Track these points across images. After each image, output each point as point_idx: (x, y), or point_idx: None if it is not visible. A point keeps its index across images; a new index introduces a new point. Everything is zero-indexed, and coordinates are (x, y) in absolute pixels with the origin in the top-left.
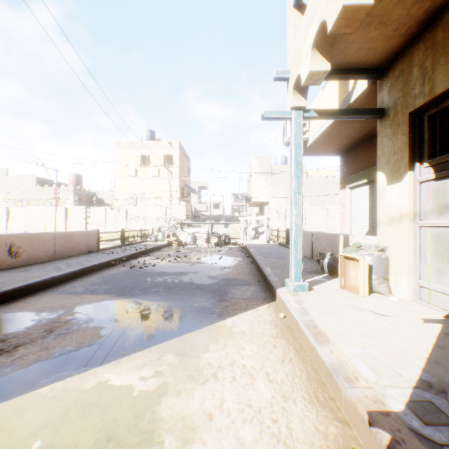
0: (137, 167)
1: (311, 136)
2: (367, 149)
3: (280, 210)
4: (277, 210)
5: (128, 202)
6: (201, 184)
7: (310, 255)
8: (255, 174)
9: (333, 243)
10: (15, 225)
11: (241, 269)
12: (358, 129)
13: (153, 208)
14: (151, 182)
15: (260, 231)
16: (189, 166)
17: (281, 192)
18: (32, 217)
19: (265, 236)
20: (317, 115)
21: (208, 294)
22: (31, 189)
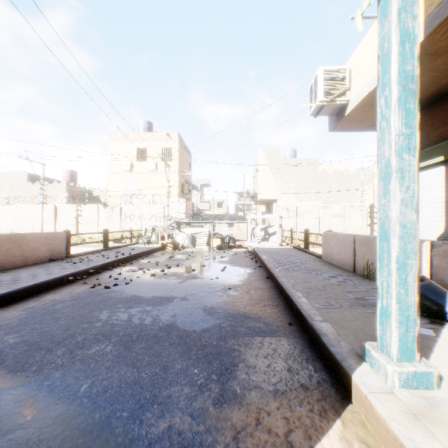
0: (133, 161)
1: (355, 96)
2: (441, 111)
3: (291, 207)
4: (287, 207)
5: (123, 199)
6: (204, 182)
7: (350, 267)
8: (262, 168)
9: None
10: (1, 225)
11: (254, 290)
12: (438, 74)
13: (149, 205)
14: (148, 177)
15: (270, 232)
16: (190, 161)
17: (291, 188)
18: (19, 215)
19: (277, 238)
20: None
21: (197, 367)
22: (21, 186)
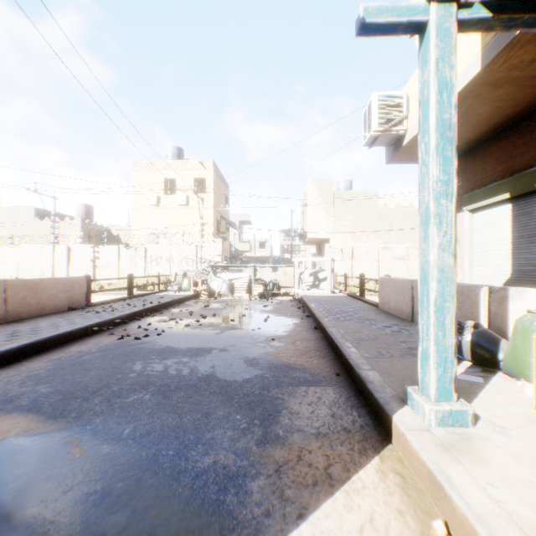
0: (160, 194)
1: (413, 125)
2: (507, 143)
3: (346, 249)
4: (341, 249)
5: (149, 239)
6: (243, 218)
7: (408, 316)
8: (312, 202)
9: (463, 300)
10: (4, 269)
11: (301, 341)
12: (501, 105)
13: (179, 246)
14: (178, 213)
15: (321, 277)
16: (228, 194)
17: (346, 226)
18: (26, 258)
19: (329, 284)
20: (488, 15)
21: (240, 414)
22: (27, 223)
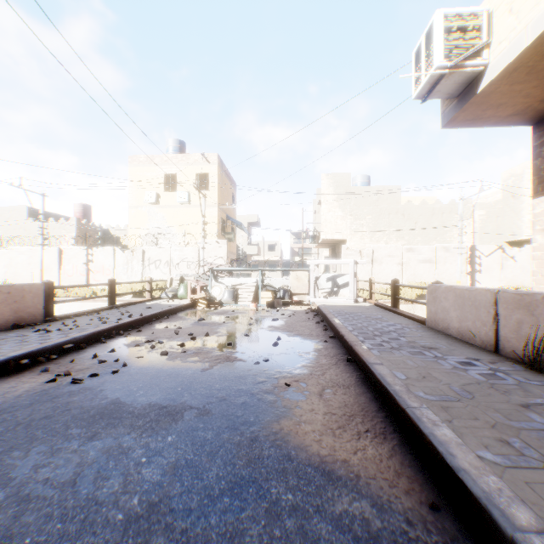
0: (160, 191)
1: (501, 54)
2: None
3: (365, 250)
4: (360, 250)
5: (147, 240)
6: (251, 219)
7: (487, 343)
8: (327, 199)
9: None
10: None
11: (332, 389)
12: None
13: (180, 248)
14: (179, 212)
15: (341, 283)
16: (234, 192)
17: (365, 225)
18: (14, 261)
19: (351, 292)
20: None
21: None
22: (20, 224)
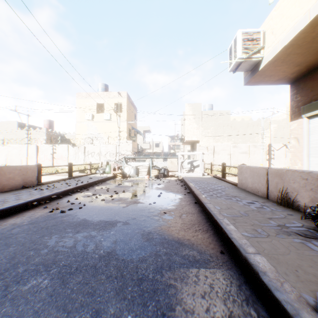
0: (94, 113)
1: (269, 53)
2: None
3: (209, 147)
4: (207, 147)
5: (87, 141)
6: (146, 128)
7: (264, 194)
8: (188, 118)
9: None
10: None
11: (186, 214)
12: None
13: (105, 145)
14: (105, 125)
15: (195, 165)
16: (136, 113)
17: (210, 132)
18: (11, 153)
19: (201, 170)
20: None
21: (132, 312)
22: (13, 131)
